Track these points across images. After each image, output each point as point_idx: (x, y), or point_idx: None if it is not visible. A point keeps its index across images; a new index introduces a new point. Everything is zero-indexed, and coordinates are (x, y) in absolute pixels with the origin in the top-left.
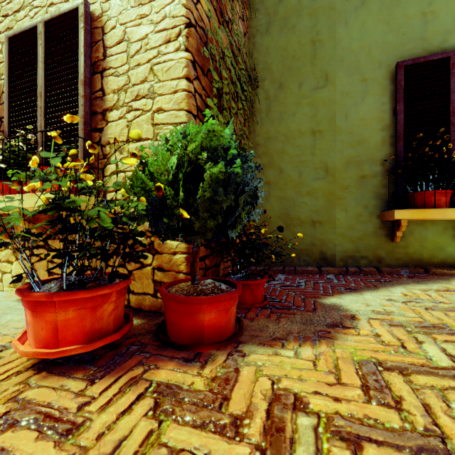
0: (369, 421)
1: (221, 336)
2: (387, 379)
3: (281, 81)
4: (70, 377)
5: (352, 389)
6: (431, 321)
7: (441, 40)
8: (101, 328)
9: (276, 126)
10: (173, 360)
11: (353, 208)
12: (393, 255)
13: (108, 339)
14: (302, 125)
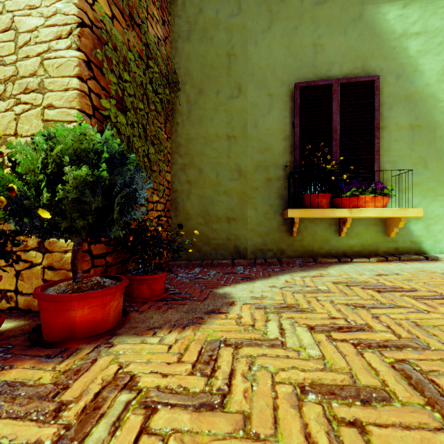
0: (178, 390)
1: (97, 330)
2: (220, 354)
3: (200, 87)
4: None
5: (185, 365)
6: (289, 302)
7: (327, 69)
8: None
9: (197, 129)
10: (34, 359)
11: (261, 207)
12: (292, 248)
13: None
14: (219, 130)
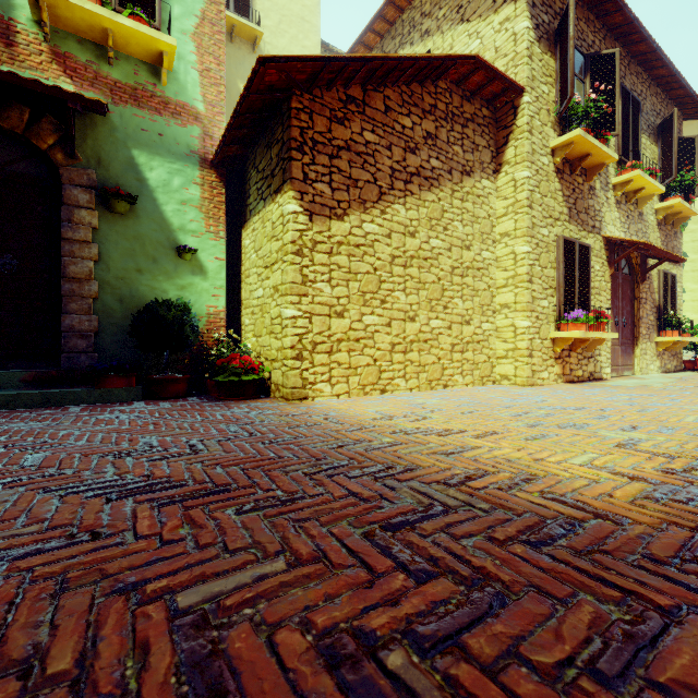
0: None
1: None
2: None
3: None
4: None
5: None
6: None
7: None
8: None
9: None
10: None
11: None
12: None
13: None
14: None
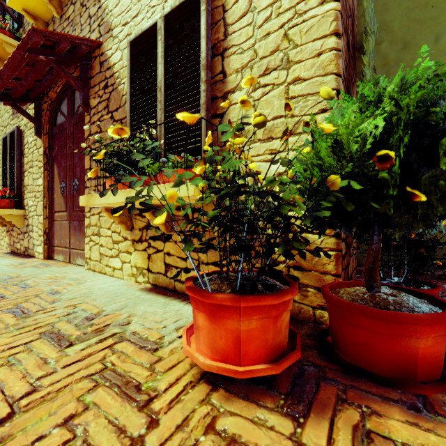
0: None
1: (437, 372)
2: None
3: (405, 39)
4: (260, 406)
5: None
6: None
7: None
8: (279, 343)
9: None
10: (391, 403)
11: None
12: None
13: (292, 358)
14: None
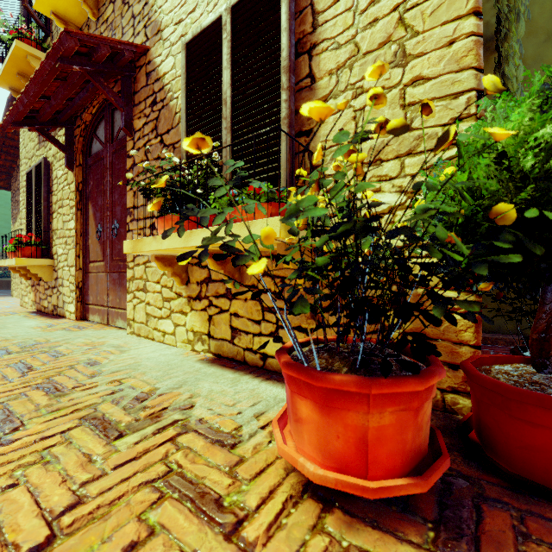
0: None
1: None
2: None
3: (549, 28)
4: (401, 540)
5: None
6: None
7: None
8: (419, 445)
9: None
10: None
11: None
12: None
13: (440, 469)
14: None
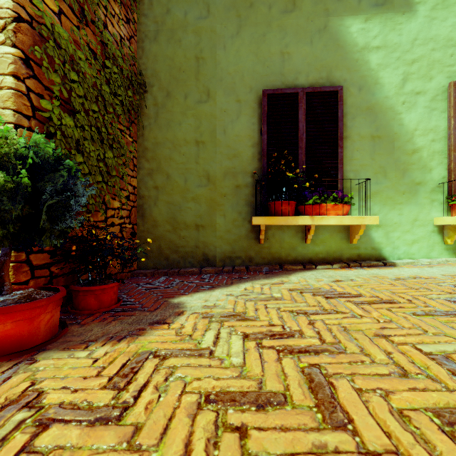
0: (81, 405)
1: (22, 346)
2: (143, 366)
3: (168, 90)
4: None
5: (102, 379)
6: (237, 311)
7: (294, 78)
8: None
9: (164, 133)
10: None
11: (230, 214)
12: (260, 255)
13: None
14: (187, 134)
